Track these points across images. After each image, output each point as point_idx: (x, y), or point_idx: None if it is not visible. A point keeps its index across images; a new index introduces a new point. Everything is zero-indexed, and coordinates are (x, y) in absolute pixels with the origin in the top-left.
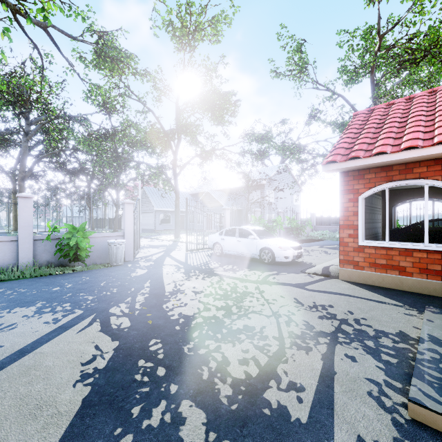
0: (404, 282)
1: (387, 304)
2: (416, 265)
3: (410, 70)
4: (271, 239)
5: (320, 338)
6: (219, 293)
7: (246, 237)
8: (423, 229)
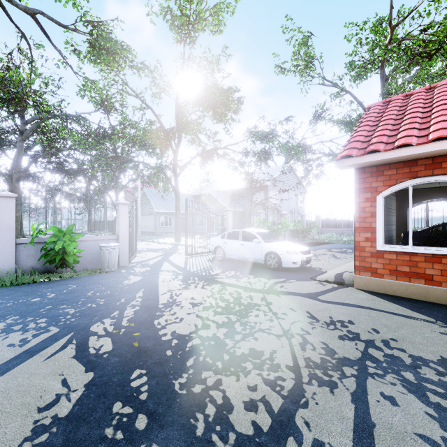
0: (431, 293)
1: (416, 319)
2: (446, 273)
3: (422, 65)
4: (277, 243)
5: (345, 368)
6: (221, 305)
7: (250, 240)
8: (443, 232)
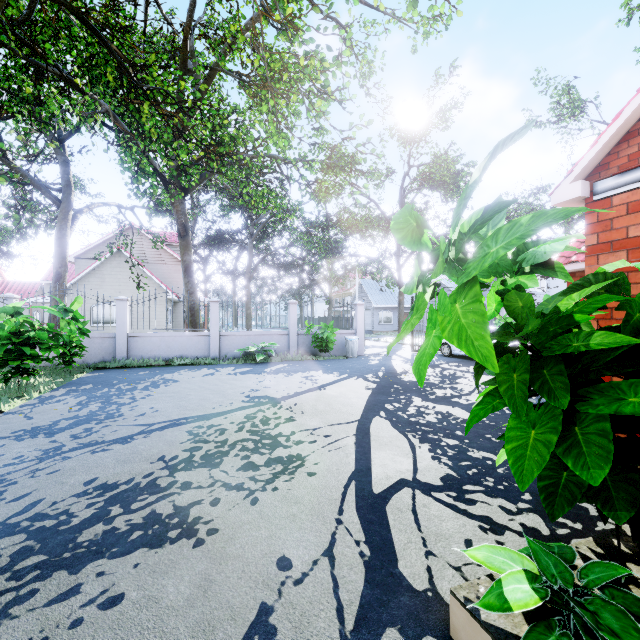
0: None
1: None
2: None
3: None
4: None
5: None
6: (439, 375)
7: None
8: None
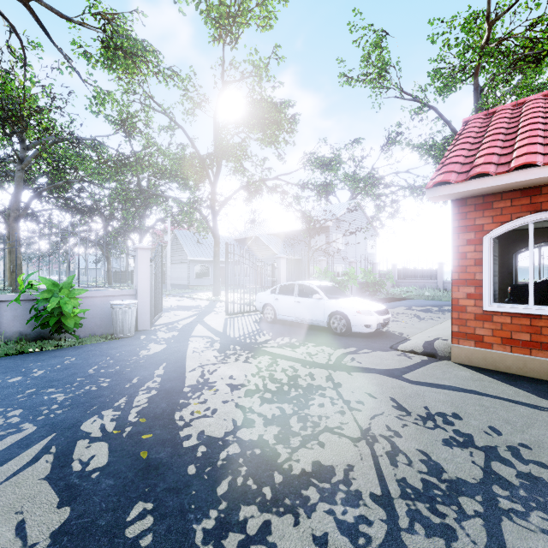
0: None
1: (547, 411)
2: None
3: (526, 72)
4: (344, 300)
5: (463, 500)
6: (270, 387)
7: (308, 296)
8: None
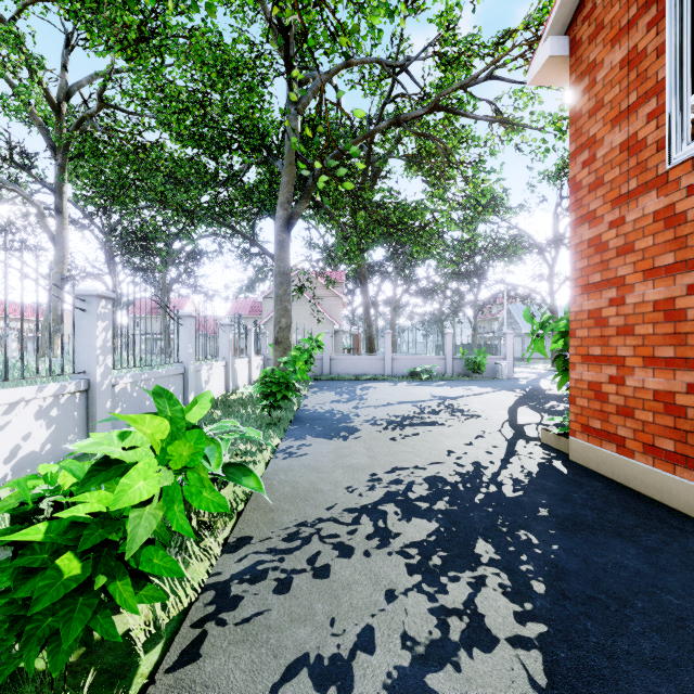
0: None
1: None
2: None
3: None
4: None
5: None
6: None
7: None
8: None
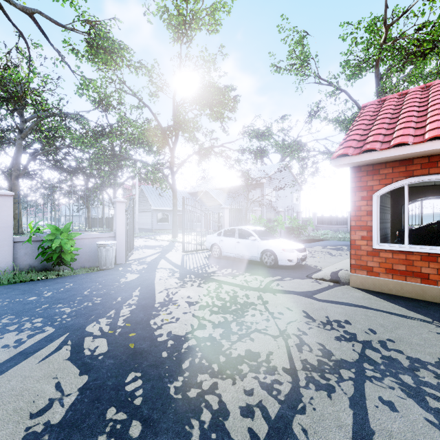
0: (427, 291)
1: (412, 319)
2: None
3: (416, 64)
4: (273, 241)
5: (343, 371)
6: (217, 304)
7: (246, 238)
8: (438, 230)
